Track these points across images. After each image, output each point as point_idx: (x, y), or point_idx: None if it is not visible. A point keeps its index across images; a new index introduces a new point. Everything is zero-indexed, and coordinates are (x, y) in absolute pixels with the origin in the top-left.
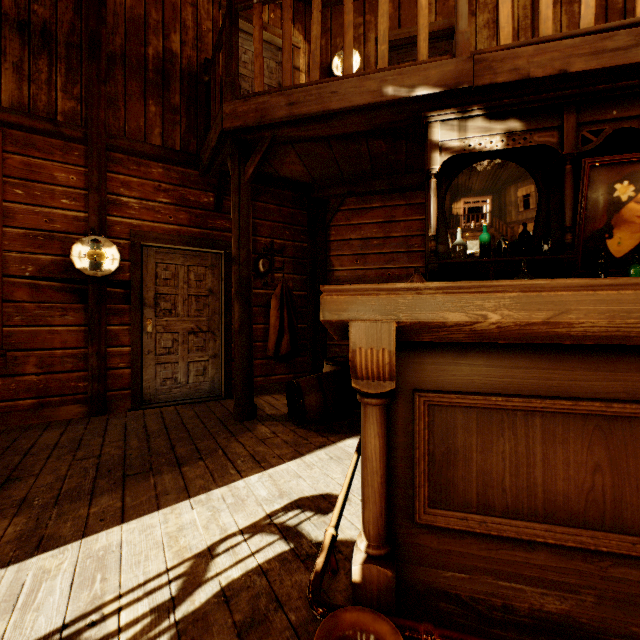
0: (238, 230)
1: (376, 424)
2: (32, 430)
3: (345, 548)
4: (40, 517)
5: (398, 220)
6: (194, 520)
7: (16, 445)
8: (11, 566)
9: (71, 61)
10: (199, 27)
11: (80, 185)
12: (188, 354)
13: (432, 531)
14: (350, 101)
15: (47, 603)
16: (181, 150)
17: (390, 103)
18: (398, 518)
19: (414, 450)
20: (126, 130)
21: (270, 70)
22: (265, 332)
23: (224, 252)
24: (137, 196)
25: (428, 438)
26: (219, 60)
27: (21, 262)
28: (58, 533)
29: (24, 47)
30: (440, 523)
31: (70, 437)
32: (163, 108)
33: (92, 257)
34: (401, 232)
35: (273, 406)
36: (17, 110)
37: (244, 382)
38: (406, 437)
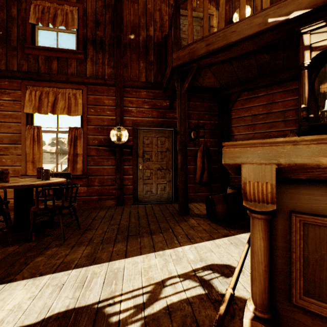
0: (180, 117)
1: (261, 231)
2: (96, 209)
3: (239, 302)
4: (95, 248)
5: (277, 101)
6: (156, 264)
7: (90, 215)
8: (84, 267)
9: (110, 51)
10: (162, 20)
11: (113, 104)
12: (157, 180)
13: (306, 313)
14: (243, 34)
15: (94, 288)
16: (154, 82)
17: (271, 28)
18: (278, 296)
19: (291, 253)
20: (131, 77)
21: (197, 31)
22: (194, 170)
23: (174, 129)
24: (135, 106)
25: (303, 246)
26: (171, 33)
27: (93, 139)
28: (101, 257)
29: (94, 50)
30: (314, 309)
31: (109, 214)
32: (146, 63)
33: (117, 135)
34: (279, 109)
35: (198, 209)
36: (91, 77)
37: (183, 195)
38: (284, 243)
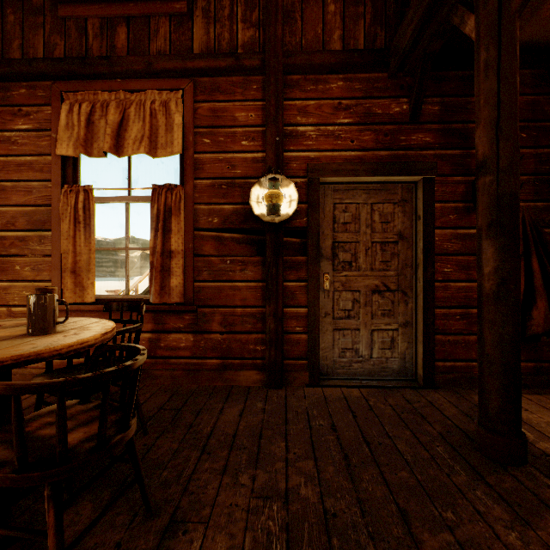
0: (494, 108)
1: None
2: (215, 398)
3: None
4: None
5: None
6: None
7: (197, 424)
8: None
9: None
10: None
11: (258, 122)
12: (371, 319)
13: None
14: None
15: None
16: (365, 50)
17: None
18: None
19: None
20: (302, 45)
21: None
22: None
23: (422, 178)
24: (314, 122)
25: None
26: None
27: (208, 214)
28: None
29: None
30: None
31: (248, 425)
32: (343, 3)
33: (269, 199)
34: None
35: (533, 428)
36: (204, 54)
37: (505, 391)
38: None
